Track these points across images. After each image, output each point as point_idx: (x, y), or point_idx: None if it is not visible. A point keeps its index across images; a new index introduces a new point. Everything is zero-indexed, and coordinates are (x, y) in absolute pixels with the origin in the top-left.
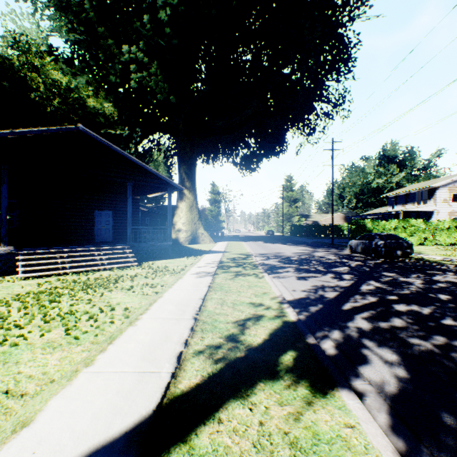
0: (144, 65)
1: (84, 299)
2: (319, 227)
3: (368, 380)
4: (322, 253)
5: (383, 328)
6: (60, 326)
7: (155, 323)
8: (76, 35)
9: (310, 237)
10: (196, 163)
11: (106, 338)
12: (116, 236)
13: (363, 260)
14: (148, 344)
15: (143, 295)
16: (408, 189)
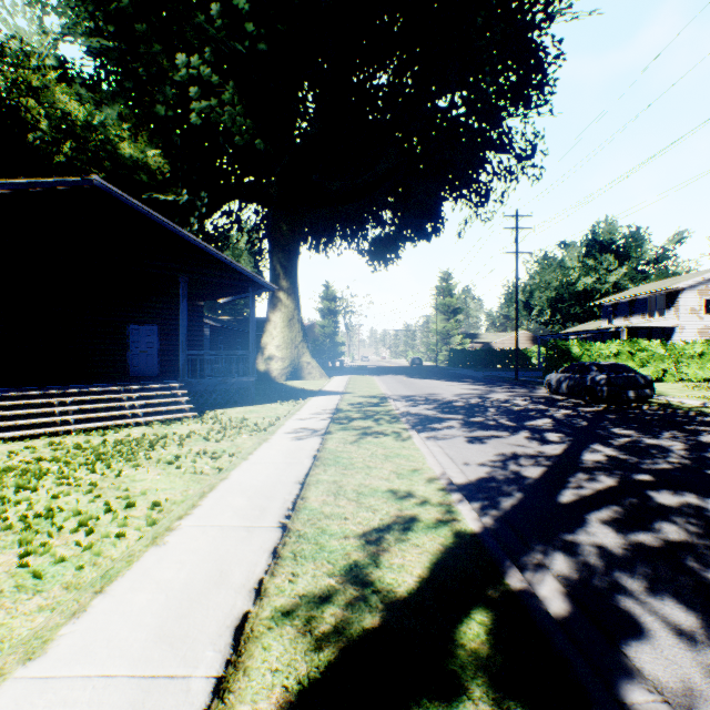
0: (213, 88)
1: (84, 483)
2: (493, 353)
3: (659, 689)
4: (503, 394)
5: (648, 545)
6: (15, 545)
7: (203, 540)
8: (102, 40)
9: (479, 368)
10: (298, 250)
11: (95, 577)
12: (165, 367)
13: (573, 407)
14: (179, 594)
15: (193, 475)
16: (634, 293)
